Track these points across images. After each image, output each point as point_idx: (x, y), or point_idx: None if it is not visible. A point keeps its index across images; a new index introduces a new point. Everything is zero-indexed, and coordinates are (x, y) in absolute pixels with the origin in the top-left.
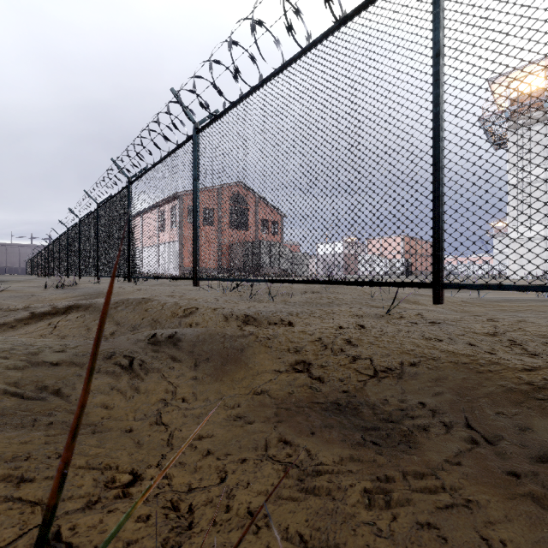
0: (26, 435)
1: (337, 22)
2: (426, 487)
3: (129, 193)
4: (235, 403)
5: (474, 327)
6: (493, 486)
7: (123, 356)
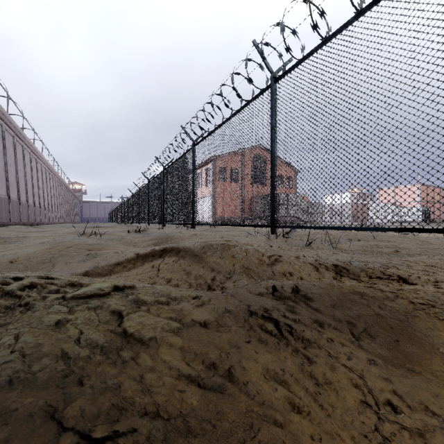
0: None
1: None
2: None
3: (194, 154)
4: None
5: None
6: None
7: (262, 318)
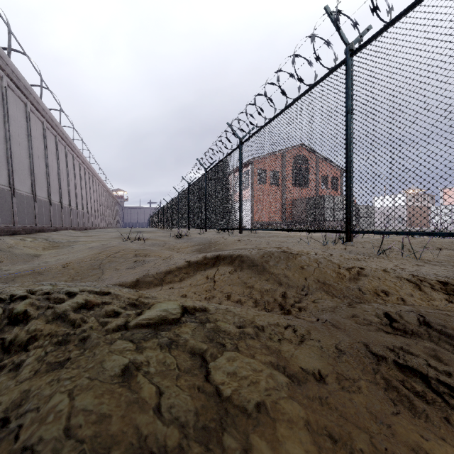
0: None
1: None
2: None
3: (241, 153)
4: None
5: None
6: None
7: (395, 367)
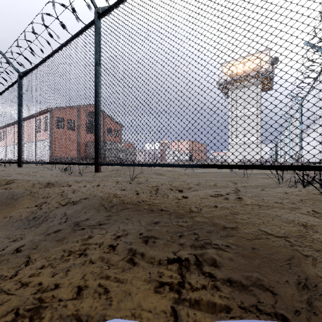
0: None
1: (70, 38)
2: (17, 237)
3: None
4: None
5: (153, 184)
6: (39, 233)
7: None
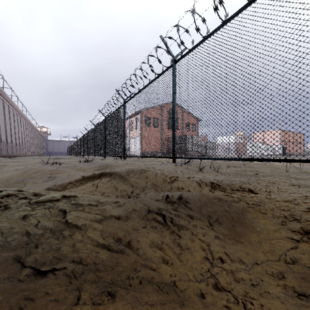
0: (139, 307)
1: None
2: None
3: (124, 108)
4: (277, 272)
5: None
6: None
7: (156, 214)
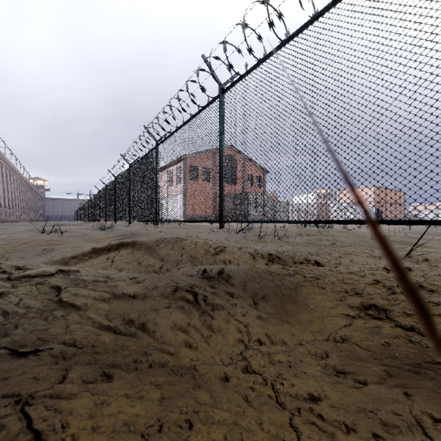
0: (140, 386)
1: None
2: None
3: (157, 153)
4: (321, 352)
5: None
6: None
7: (186, 291)
